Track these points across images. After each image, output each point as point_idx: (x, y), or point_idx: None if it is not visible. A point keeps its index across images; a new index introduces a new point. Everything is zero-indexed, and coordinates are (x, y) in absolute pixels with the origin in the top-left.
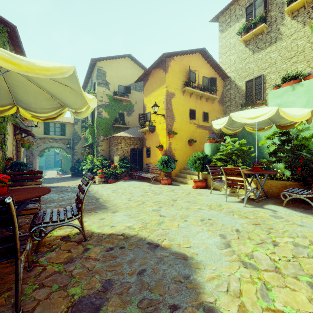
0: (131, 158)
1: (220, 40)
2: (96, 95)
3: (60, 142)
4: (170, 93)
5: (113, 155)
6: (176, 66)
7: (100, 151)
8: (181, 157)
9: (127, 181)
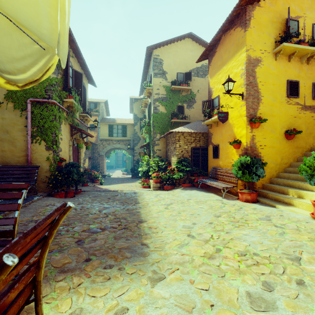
0: (192, 160)
1: None
2: (152, 88)
3: (122, 143)
4: (253, 59)
5: (170, 156)
6: (263, 15)
7: (156, 152)
8: (272, 159)
9: (187, 190)
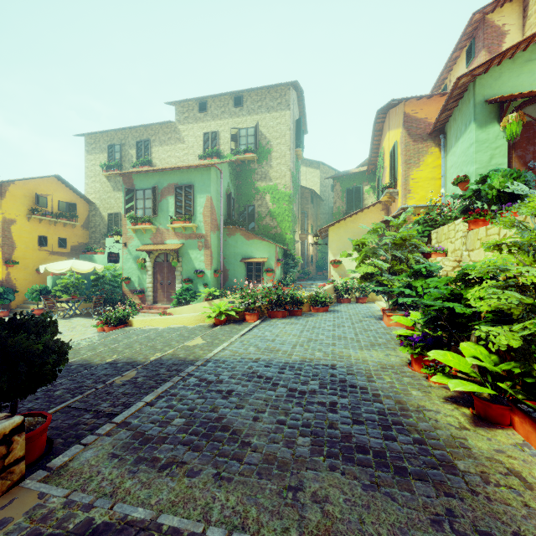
0: None
1: (86, 160)
2: None
3: None
4: (9, 220)
5: None
6: (18, 190)
7: None
8: (26, 287)
9: None
